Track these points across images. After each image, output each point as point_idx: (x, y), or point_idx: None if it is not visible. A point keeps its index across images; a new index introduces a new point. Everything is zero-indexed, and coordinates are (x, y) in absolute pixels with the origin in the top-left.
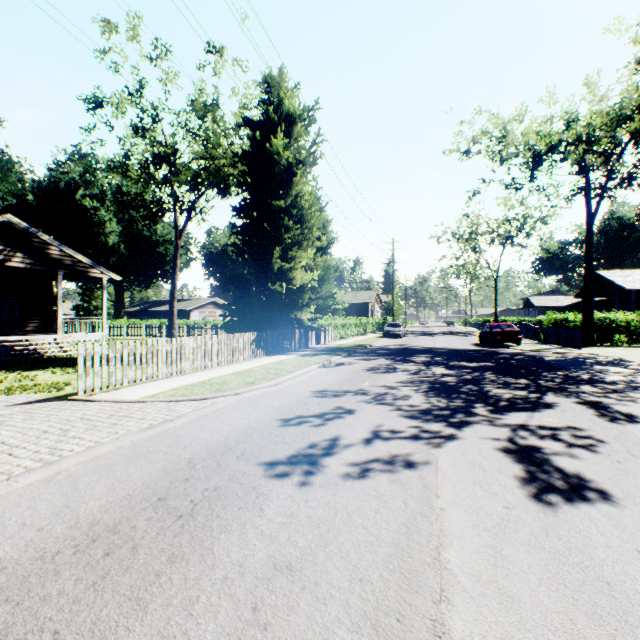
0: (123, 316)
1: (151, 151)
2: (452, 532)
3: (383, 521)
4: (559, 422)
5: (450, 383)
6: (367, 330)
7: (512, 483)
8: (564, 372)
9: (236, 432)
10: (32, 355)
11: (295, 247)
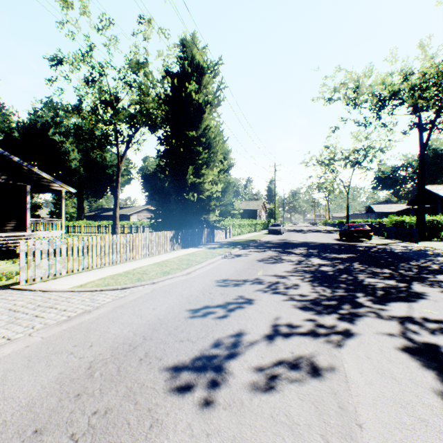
0: (83, 219)
1: (98, 97)
2: None
3: None
4: (440, 314)
5: (328, 273)
6: (256, 229)
7: (436, 402)
8: (416, 263)
9: (145, 326)
10: (5, 248)
11: (204, 167)
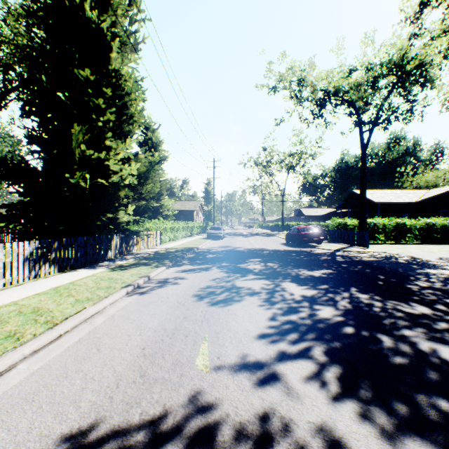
0: None
1: None
2: None
3: None
4: None
5: (347, 331)
6: (193, 232)
7: None
8: (422, 282)
9: None
10: None
11: (108, 134)
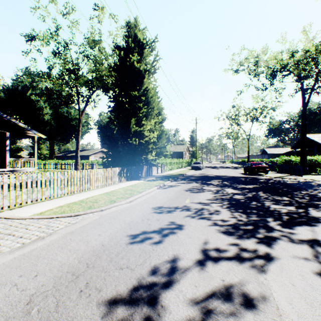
0: (54, 158)
1: (63, 66)
2: None
3: None
4: None
5: (241, 200)
6: (182, 165)
7: None
8: (305, 191)
9: (89, 252)
10: None
11: (144, 118)
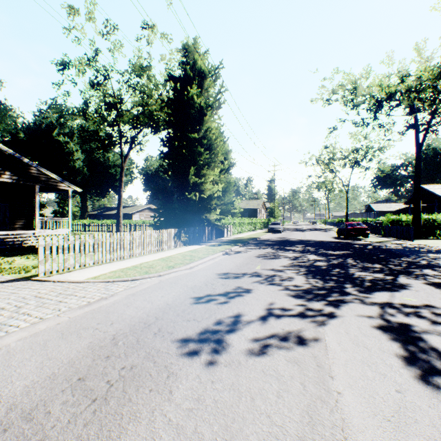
0: (86, 217)
1: (103, 100)
2: (354, 423)
3: (285, 408)
4: (417, 301)
5: (322, 267)
6: (256, 227)
7: (396, 363)
8: (407, 258)
9: (156, 309)
10: (16, 245)
11: (205, 167)
